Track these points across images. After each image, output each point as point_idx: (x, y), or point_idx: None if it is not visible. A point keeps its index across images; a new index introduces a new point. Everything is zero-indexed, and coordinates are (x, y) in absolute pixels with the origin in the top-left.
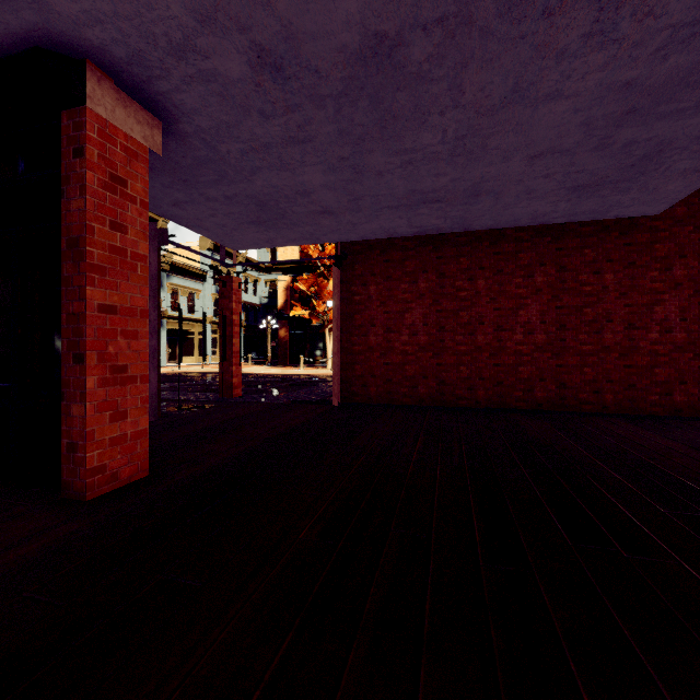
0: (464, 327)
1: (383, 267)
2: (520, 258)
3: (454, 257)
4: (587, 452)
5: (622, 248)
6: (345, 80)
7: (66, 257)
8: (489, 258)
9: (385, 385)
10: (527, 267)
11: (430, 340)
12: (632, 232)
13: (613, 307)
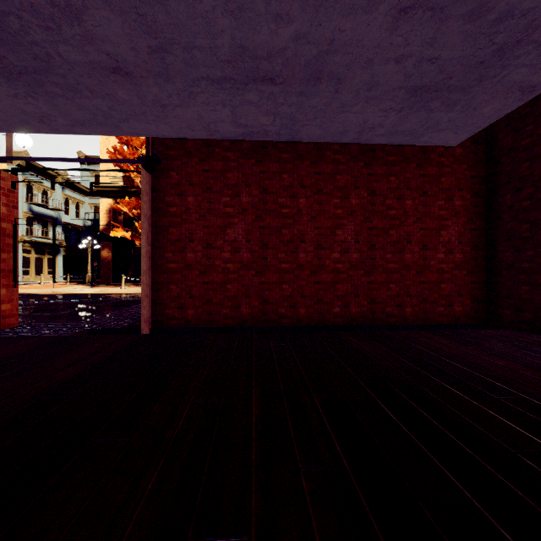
0: (286, 245)
1: (202, 177)
2: (337, 180)
3: (277, 173)
4: (458, 390)
5: (418, 178)
6: None
7: None
8: (310, 177)
9: (205, 306)
10: (344, 189)
11: (253, 258)
12: (425, 165)
13: (411, 230)
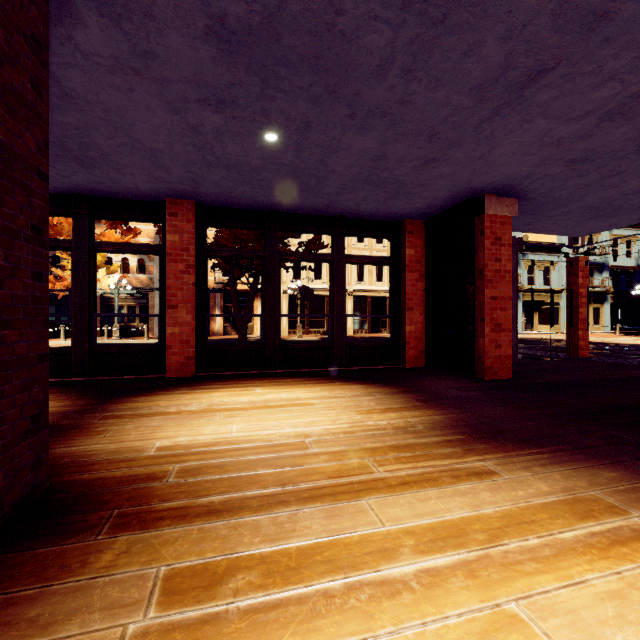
0: None
1: None
2: None
3: None
4: None
5: None
6: (637, 145)
7: (477, 278)
8: None
9: None
10: None
11: None
12: None
13: None
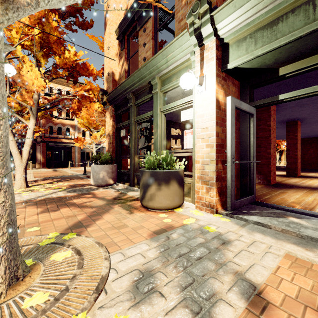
0: None
1: (302, 142)
2: None
3: None
4: None
5: None
6: None
7: None
8: None
9: (303, 165)
10: None
11: (314, 156)
12: None
13: None
